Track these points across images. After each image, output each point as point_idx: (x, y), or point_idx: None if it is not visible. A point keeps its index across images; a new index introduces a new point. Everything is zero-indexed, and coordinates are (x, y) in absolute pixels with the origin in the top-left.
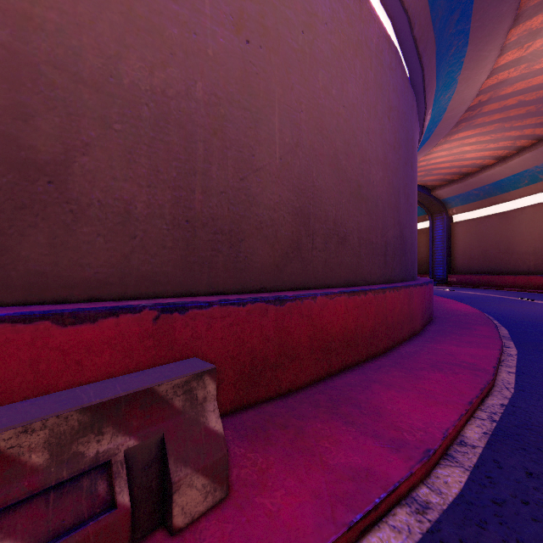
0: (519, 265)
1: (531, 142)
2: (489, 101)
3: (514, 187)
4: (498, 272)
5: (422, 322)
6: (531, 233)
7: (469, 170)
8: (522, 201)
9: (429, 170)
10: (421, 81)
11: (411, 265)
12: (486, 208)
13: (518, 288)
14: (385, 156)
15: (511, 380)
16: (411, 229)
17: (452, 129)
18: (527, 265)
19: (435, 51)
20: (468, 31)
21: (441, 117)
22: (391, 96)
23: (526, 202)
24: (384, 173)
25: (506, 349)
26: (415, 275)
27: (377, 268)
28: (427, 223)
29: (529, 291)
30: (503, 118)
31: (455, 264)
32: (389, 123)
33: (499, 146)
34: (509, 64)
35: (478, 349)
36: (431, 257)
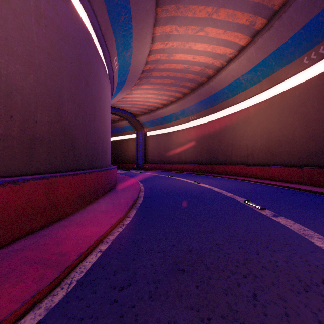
0: (172, 159)
1: (175, 100)
2: (154, 70)
3: (170, 120)
4: (165, 162)
5: (79, 204)
6: (176, 144)
7: (152, 108)
8: (173, 128)
9: (133, 104)
10: (98, 26)
11: (85, 158)
12: (160, 130)
13: (172, 170)
14: (30, 54)
15: (89, 265)
16: (87, 131)
17: (140, 81)
18: (175, 159)
19: (106, 8)
20: (130, 10)
21: (129, 69)
22: (44, 4)
23: (175, 129)
24: (28, 69)
25: (124, 220)
26: (96, 165)
27: (9, 160)
28: (135, 135)
29: (175, 171)
30: (162, 83)
31: (148, 158)
32: (38, 26)
33: (163, 98)
34: (160, 50)
35: (95, 228)
36: (137, 154)
